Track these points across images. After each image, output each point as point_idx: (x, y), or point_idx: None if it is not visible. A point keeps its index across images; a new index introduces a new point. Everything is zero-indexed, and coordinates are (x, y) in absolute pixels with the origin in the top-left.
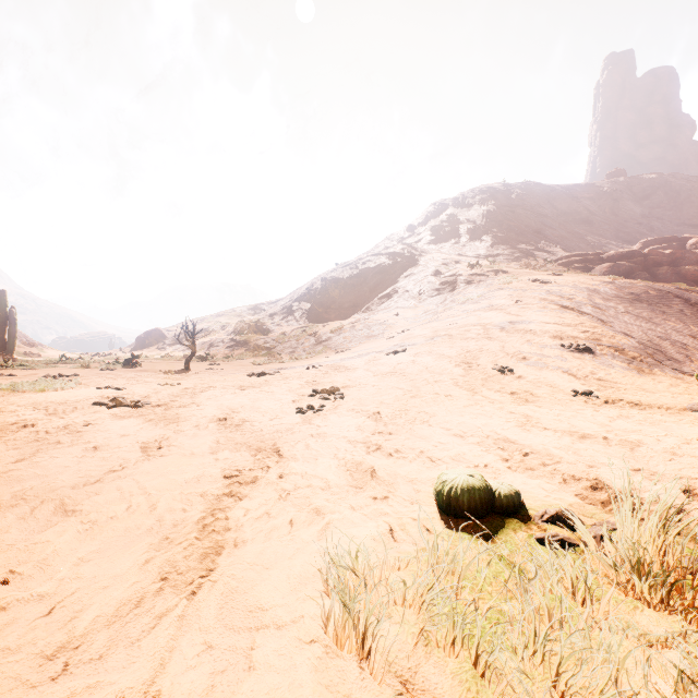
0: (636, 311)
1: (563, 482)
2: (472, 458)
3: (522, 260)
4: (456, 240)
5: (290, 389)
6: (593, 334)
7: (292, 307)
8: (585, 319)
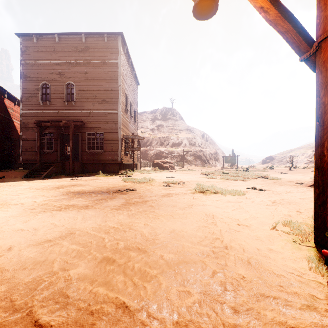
0: None
1: None
2: None
3: None
4: None
5: None
6: None
7: None
8: None
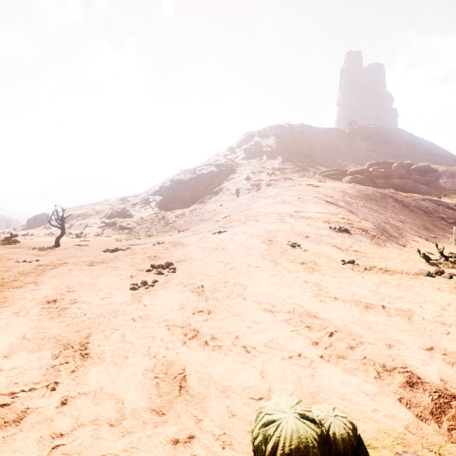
0: (369, 205)
1: (378, 376)
2: (285, 342)
3: (301, 172)
4: (260, 158)
5: (133, 264)
6: (348, 220)
7: (149, 199)
8: (341, 210)
